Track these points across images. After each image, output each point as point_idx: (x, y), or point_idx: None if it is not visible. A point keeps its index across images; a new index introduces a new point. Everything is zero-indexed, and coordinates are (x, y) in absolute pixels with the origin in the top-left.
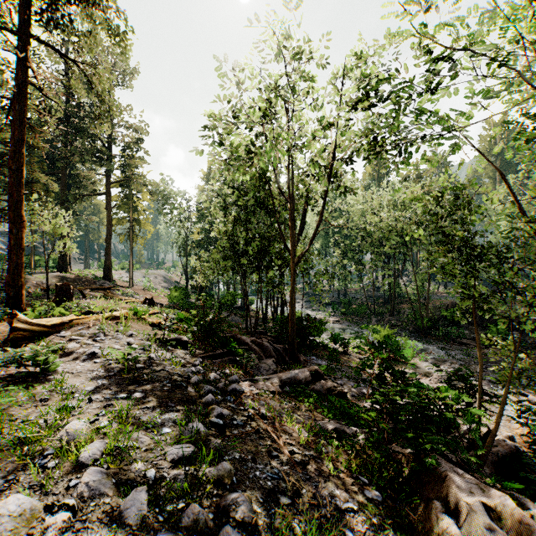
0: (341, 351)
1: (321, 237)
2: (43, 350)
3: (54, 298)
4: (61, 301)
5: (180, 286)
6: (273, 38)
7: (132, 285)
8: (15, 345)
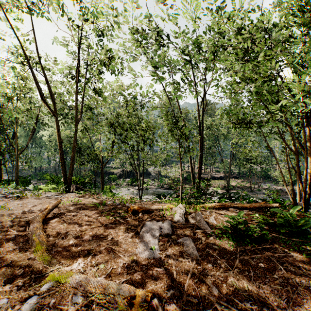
0: None
1: (23, 137)
2: None
3: None
4: None
5: None
6: None
7: None
8: None
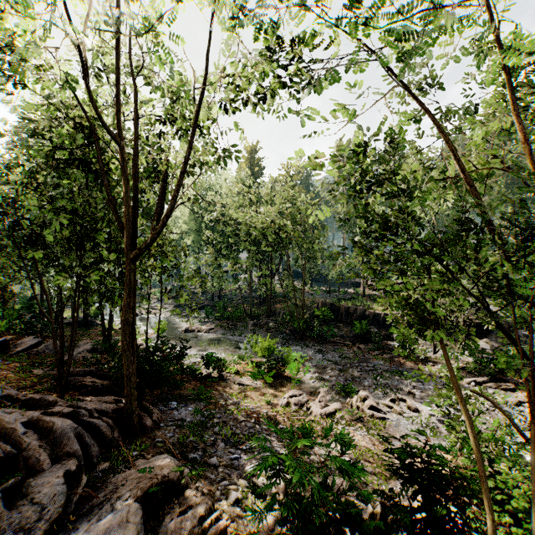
0: (215, 376)
1: (193, 232)
2: None
3: None
4: None
5: None
6: None
7: None
8: None
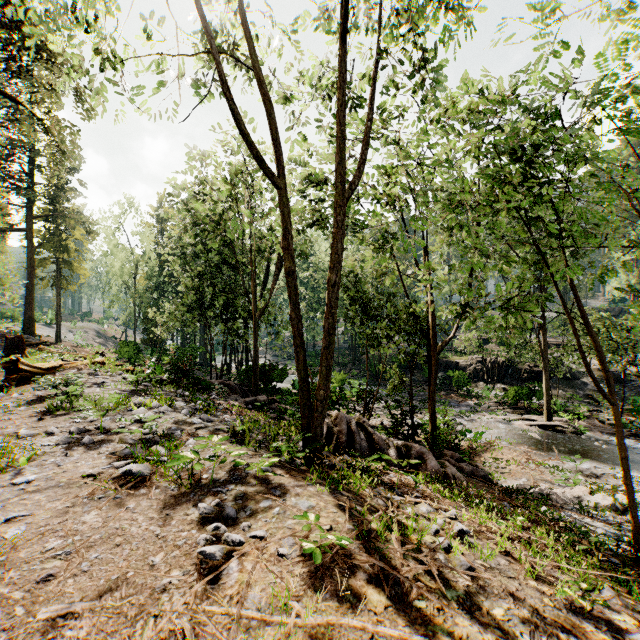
0: None
1: None
2: (74, 378)
3: (5, 351)
4: (14, 354)
5: (129, 341)
6: (239, 135)
7: (60, 340)
8: (19, 384)
